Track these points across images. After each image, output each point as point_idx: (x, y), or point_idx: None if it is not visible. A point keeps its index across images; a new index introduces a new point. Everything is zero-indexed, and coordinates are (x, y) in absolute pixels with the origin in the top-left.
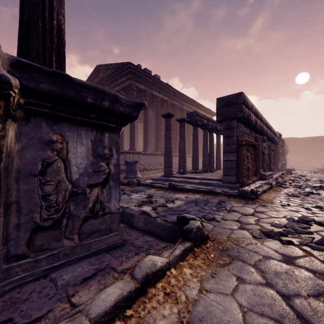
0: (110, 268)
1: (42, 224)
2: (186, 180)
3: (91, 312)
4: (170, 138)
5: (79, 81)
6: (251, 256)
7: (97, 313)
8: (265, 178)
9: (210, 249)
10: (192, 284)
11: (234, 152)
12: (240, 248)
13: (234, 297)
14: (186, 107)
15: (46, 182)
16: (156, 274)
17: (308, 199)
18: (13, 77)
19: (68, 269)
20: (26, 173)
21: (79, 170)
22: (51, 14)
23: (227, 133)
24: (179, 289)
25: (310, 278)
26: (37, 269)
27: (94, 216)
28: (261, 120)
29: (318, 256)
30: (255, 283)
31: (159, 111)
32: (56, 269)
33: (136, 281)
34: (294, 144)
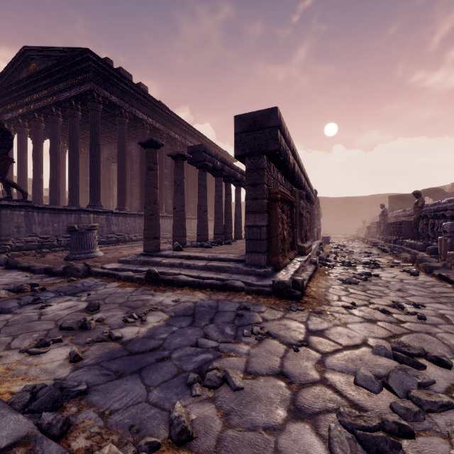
0: None
1: None
2: (181, 262)
3: None
4: (156, 185)
5: None
6: None
7: None
8: (304, 253)
9: None
10: None
11: (264, 212)
12: None
13: None
14: (191, 144)
15: None
16: None
17: (371, 287)
18: None
19: None
20: None
21: None
22: None
23: (252, 179)
24: None
25: None
26: None
27: None
28: (300, 166)
29: None
30: None
31: None
32: None
33: None
34: (327, 205)
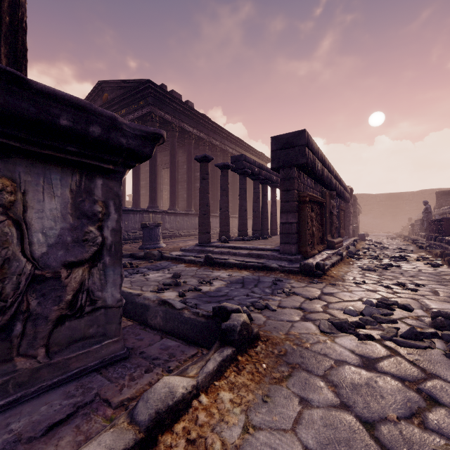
0: (101, 401)
1: None
2: (229, 251)
3: None
4: (208, 191)
5: (43, 88)
6: (319, 362)
7: None
8: (333, 247)
9: (262, 355)
10: (232, 418)
11: (295, 212)
12: (304, 351)
13: (296, 434)
14: (230, 148)
15: None
16: (175, 408)
17: (386, 273)
18: None
19: (22, 410)
20: None
21: (48, 240)
22: None
23: (285, 186)
24: (212, 431)
25: (399, 390)
26: None
27: (77, 314)
28: (329, 170)
29: (406, 355)
30: (326, 405)
31: (192, 152)
32: (1, 411)
33: (138, 428)
34: (368, 202)
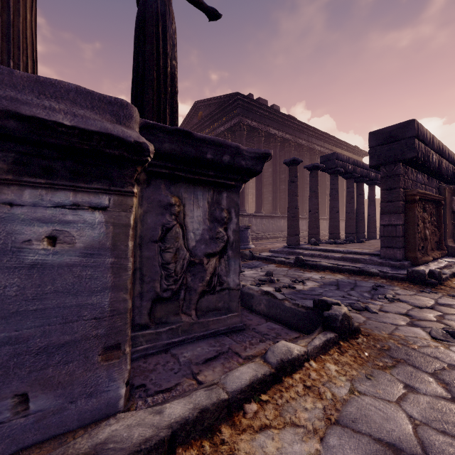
0: (233, 352)
1: (162, 294)
2: (320, 253)
3: (227, 386)
4: (297, 194)
5: (200, 136)
6: (428, 362)
7: (233, 388)
8: None
9: (363, 346)
10: (339, 382)
11: (400, 213)
12: (410, 350)
13: (401, 406)
14: (318, 146)
15: (165, 249)
16: (292, 362)
17: None
18: (149, 143)
19: (187, 347)
20: (148, 239)
21: (196, 237)
22: (165, 62)
23: (387, 184)
24: (322, 385)
25: None
26: (158, 342)
27: (211, 291)
28: (450, 160)
29: None
30: (434, 395)
31: (278, 155)
32: (175, 345)
33: (270, 366)
34: None
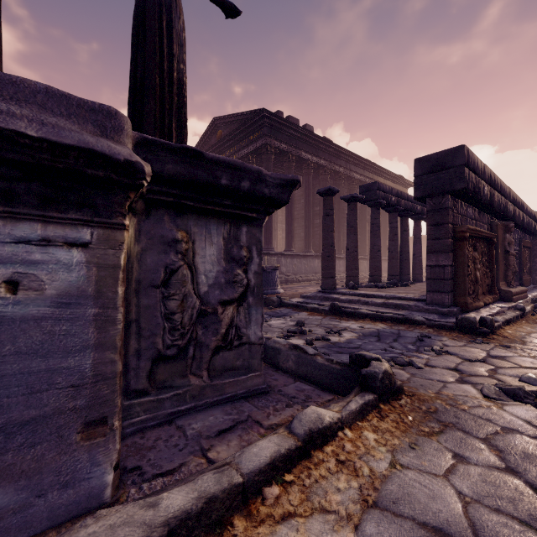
0: (253, 421)
1: (165, 352)
2: (359, 299)
3: (242, 466)
4: (332, 229)
5: (212, 157)
6: (479, 425)
7: (250, 469)
8: (509, 299)
9: (407, 408)
10: (378, 454)
11: (448, 252)
12: (460, 412)
13: (449, 480)
14: (357, 174)
15: (169, 296)
16: (324, 432)
17: None
18: (145, 162)
19: (196, 416)
20: (147, 283)
21: (208, 281)
22: (170, 65)
23: (434, 219)
24: (359, 458)
25: None
26: (160, 411)
27: (228, 346)
28: (503, 193)
29: None
30: (487, 465)
31: (311, 184)
32: (182, 414)
33: (296, 438)
34: None
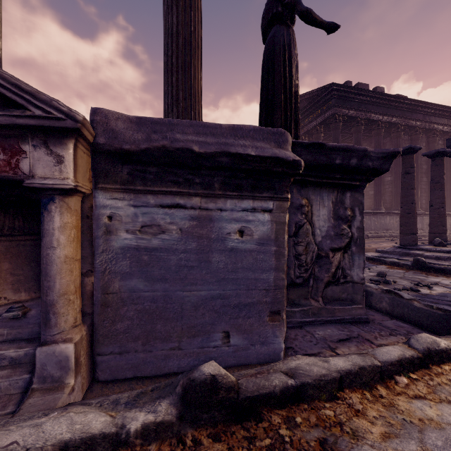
0: (364, 339)
1: (295, 280)
2: (449, 256)
3: (377, 357)
4: (413, 186)
5: (331, 145)
6: None
7: (383, 359)
8: None
9: None
10: None
11: None
12: None
13: None
14: (439, 125)
15: (298, 243)
16: (440, 354)
17: None
18: (300, 159)
19: (317, 327)
20: None
21: (322, 233)
22: (290, 84)
23: None
24: None
25: None
26: (293, 318)
27: (336, 282)
28: None
29: None
30: None
31: (381, 143)
32: (307, 324)
33: (416, 351)
34: None
